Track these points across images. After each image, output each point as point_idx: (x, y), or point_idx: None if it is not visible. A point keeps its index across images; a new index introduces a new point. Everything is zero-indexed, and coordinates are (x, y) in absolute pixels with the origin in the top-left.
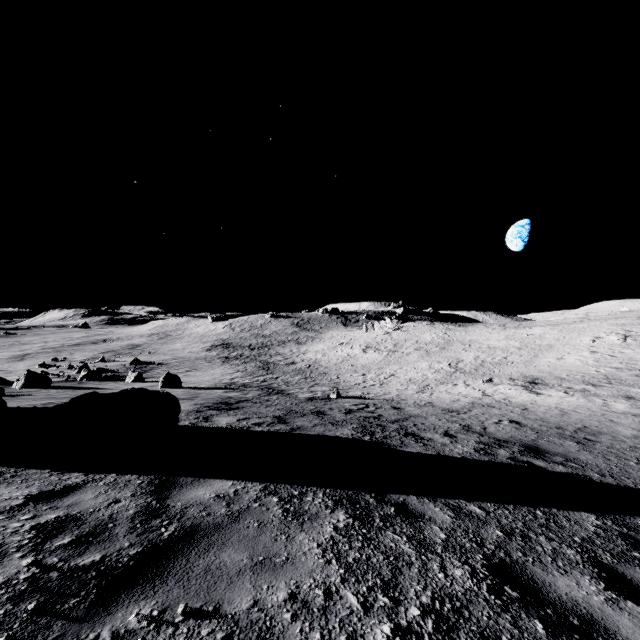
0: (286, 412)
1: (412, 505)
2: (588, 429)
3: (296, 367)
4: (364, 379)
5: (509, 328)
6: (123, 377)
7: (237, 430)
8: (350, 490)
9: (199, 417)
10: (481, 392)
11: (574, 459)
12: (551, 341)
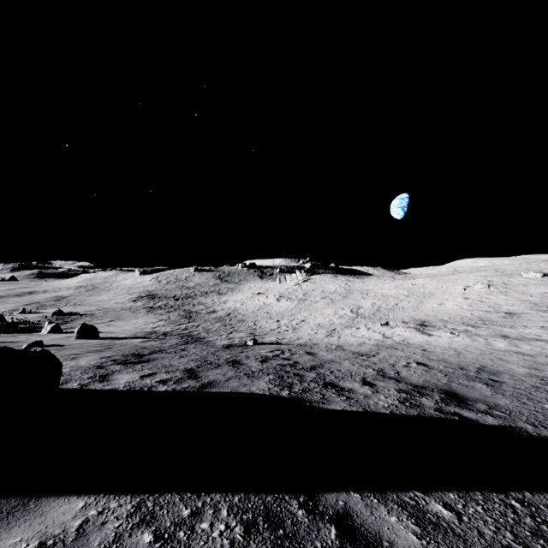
0: (200, 363)
1: (358, 515)
2: (487, 369)
3: (217, 315)
4: (278, 325)
5: (397, 279)
6: (40, 328)
7: (134, 392)
8: (269, 493)
9: (96, 375)
10: (381, 334)
11: (495, 405)
12: (432, 290)
